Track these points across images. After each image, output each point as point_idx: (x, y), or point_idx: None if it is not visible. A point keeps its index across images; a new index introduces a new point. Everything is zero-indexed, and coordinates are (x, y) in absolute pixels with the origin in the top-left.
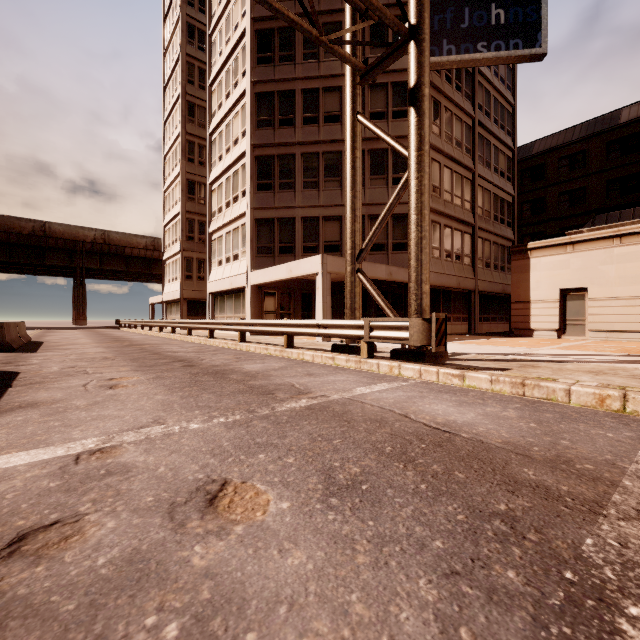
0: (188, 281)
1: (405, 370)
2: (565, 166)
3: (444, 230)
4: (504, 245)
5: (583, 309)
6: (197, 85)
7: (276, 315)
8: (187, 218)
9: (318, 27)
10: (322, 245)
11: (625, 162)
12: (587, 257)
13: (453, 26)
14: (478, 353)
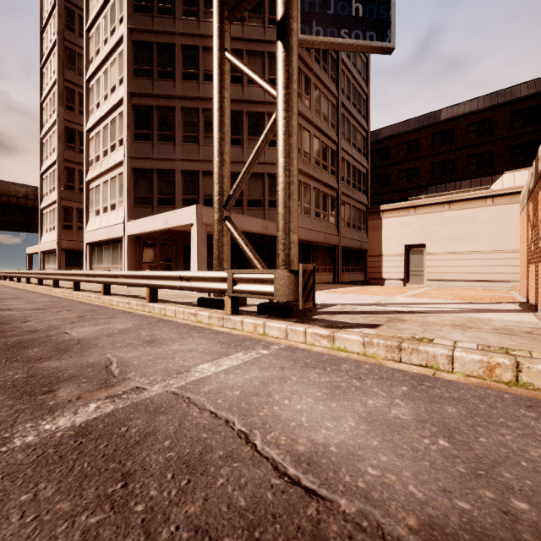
0: (67, 231)
1: (270, 329)
2: (403, 150)
3: (313, 192)
4: (360, 209)
5: (422, 262)
6: (77, 33)
7: (156, 266)
8: (66, 167)
9: None
10: (202, 198)
11: (444, 150)
12: (425, 219)
13: (321, 10)
14: (344, 304)
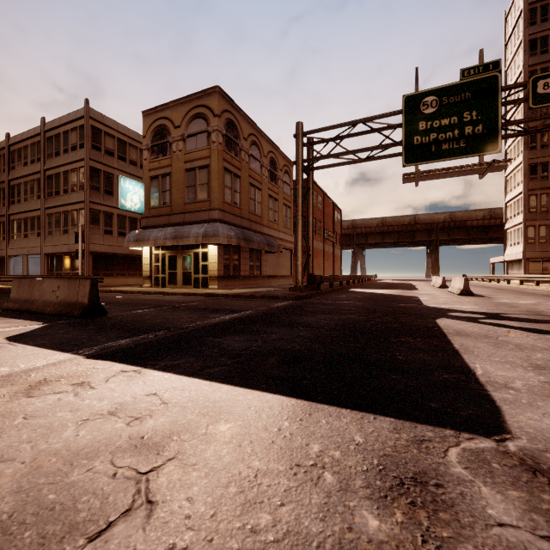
0: (530, 244)
1: None
2: None
3: None
4: None
5: None
6: None
7: None
8: (529, 195)
9: None
10: None
11: None
12: None
13: None
14: None
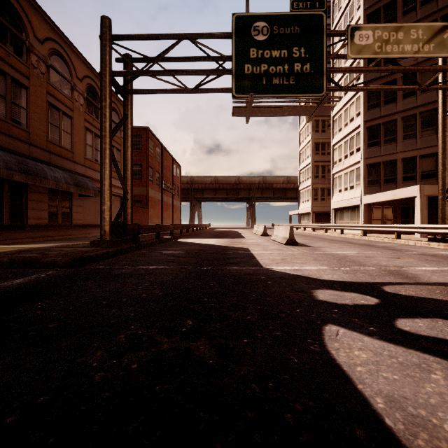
0: (315, 201)
1: None
2: None
3: None
4: None
5: None
6: None
7: (381, 221)
8: (314, 165)
9: (419, 85)
10: (419, 174)
11: None
12: None
13: None
14: None
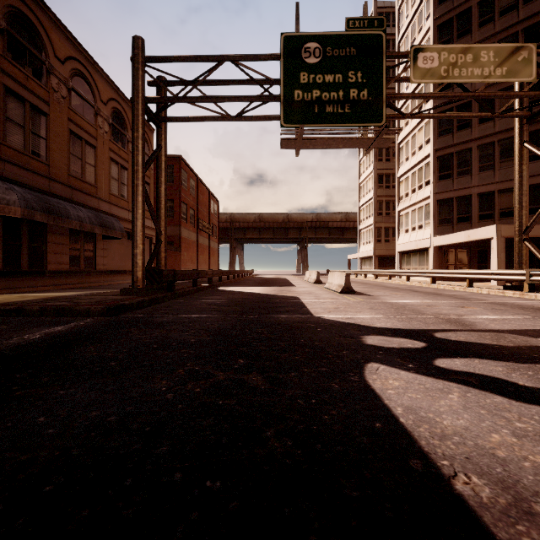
0: (378, 243)
1: None
2: None
3: None
4: None
5: None
6: None
7: (453, 267)
8: (377, 200)
9: (492, 112)
10: (497, 212)
11: None
12: None
13: None
14: None
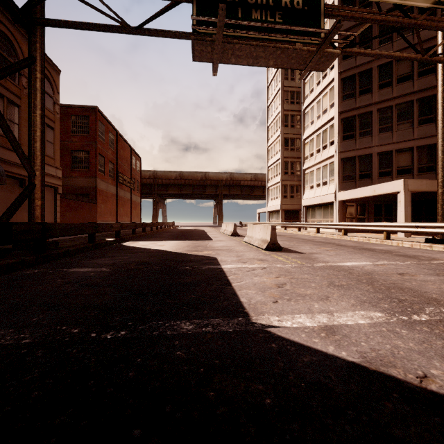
0: (284, 199)
1: None
2: None
3: None
4: None
5: None
6: (289, 79)
7: (354, 219)
8: (284, 161)
9: (422, 54)
10: (395, 170)
11: None
12: None
13: None
14: None
